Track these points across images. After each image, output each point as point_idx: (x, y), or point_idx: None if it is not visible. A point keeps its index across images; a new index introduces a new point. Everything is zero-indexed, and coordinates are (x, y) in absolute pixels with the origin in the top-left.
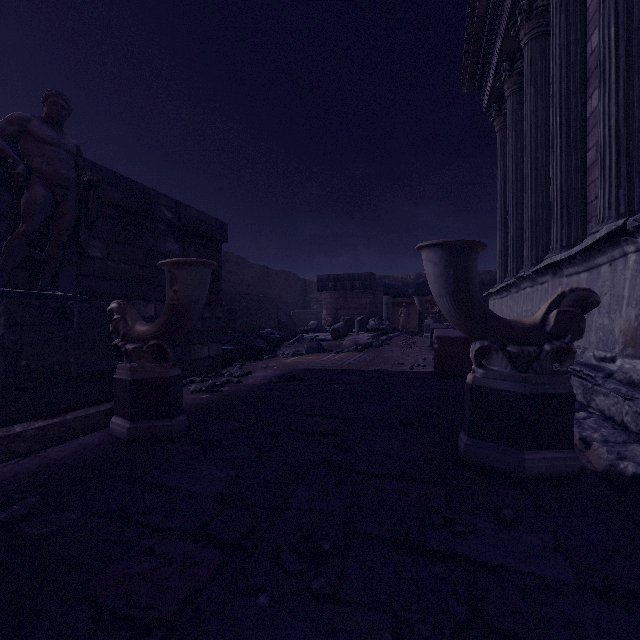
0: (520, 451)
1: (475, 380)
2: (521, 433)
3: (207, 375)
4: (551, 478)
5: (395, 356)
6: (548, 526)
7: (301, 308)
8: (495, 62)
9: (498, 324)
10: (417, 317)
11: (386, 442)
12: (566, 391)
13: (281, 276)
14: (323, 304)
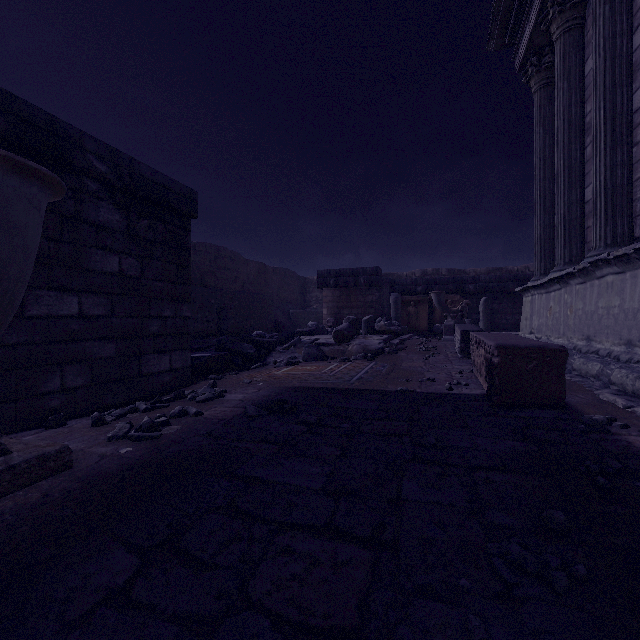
0: None
1: None
2: None
3: (160, 398)
4: None
5: (417, 367)
6: None
7: (300, 307)
8: None
9: None
10: (427, 317)
11: None
12: None
13: (279, 273)
14: (324, 302)
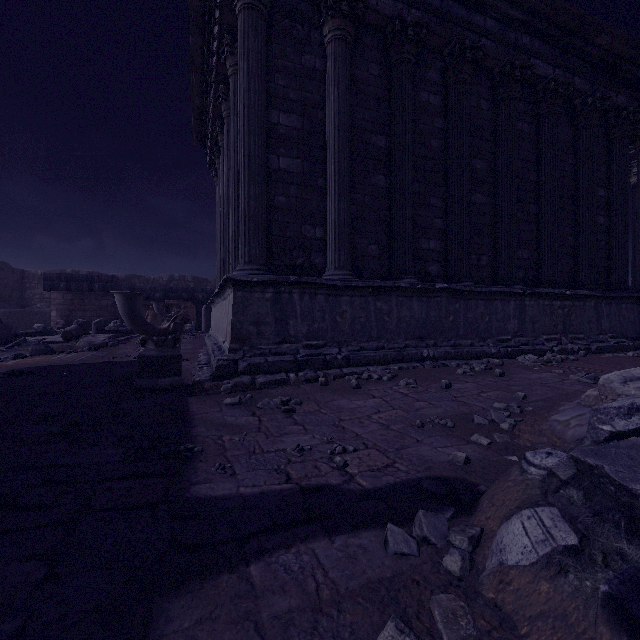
0: (157, 379)
1: (140, 353)
2: (158, 372)
3: None
4: (170, 388)
5: (127, 352)
6: (155, 398)
7: (16, 306)
8: (209, 142)
9: (150, 328)
10: None
11: (96, 390)
12: (178, 354)
13: None
14: (52, 305)
